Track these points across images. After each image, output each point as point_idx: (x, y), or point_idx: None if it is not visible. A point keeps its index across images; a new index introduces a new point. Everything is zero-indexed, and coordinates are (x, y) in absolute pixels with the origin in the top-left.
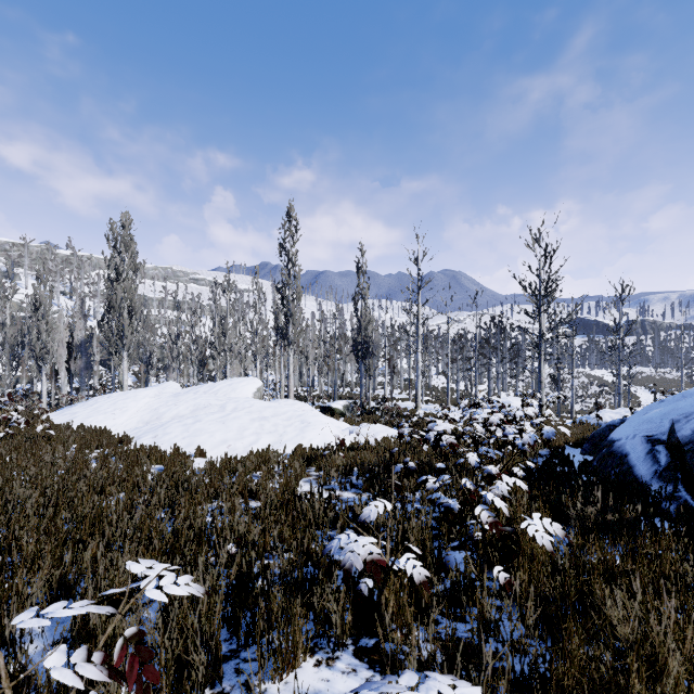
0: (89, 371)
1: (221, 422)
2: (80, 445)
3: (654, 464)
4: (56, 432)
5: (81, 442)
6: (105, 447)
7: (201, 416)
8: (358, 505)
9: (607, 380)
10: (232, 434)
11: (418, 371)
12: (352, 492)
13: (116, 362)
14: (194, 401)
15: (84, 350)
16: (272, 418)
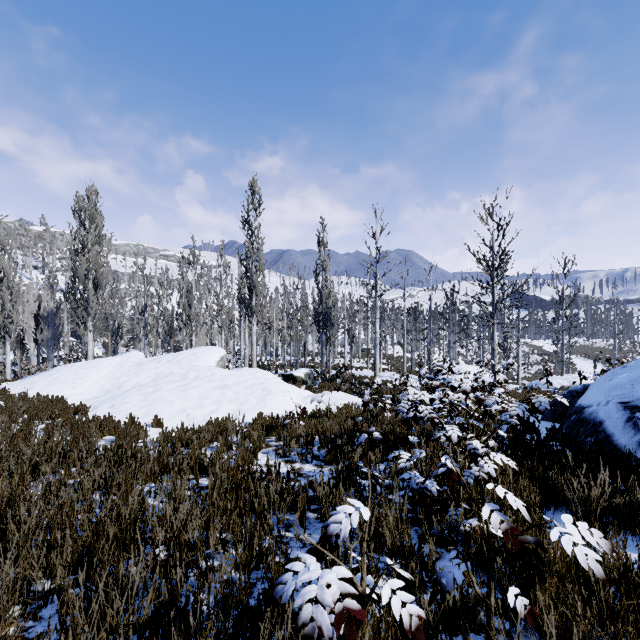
0: (56, 341)
1: (181, 390)
2: (31, 415)
3: (637, 433)
4: (9, 402)
5: (32, 413)
6: (55, 418)
7: (161, 385)
8: (320, 484)
9: (549, 348)
10: (192, 402)
11: (376, 340)
12: (314, 465)
13: (82, 333)
14: (156, 370)
15: (50, 321)
16: (234, 386)
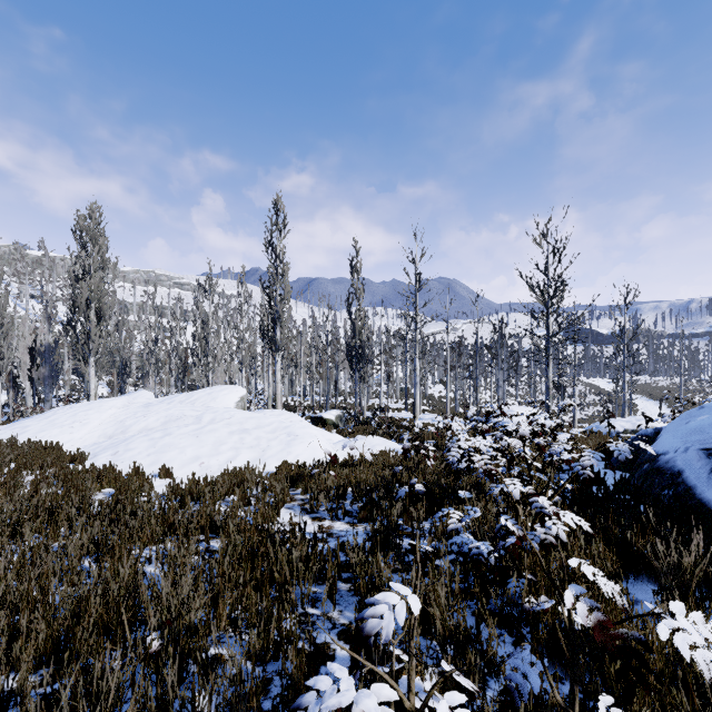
0: (54, 380)
1: (195, 435)
2: (19, 465)
3: None
4: None
5: (21, 462)
6: (46, 467)
7: (171, 429)
8: (353, 548)
9: (608, 387)
10: (206, 449)
11: (416, 378)
12: (346, 522)
13: (84, 370)
14: (166, 412)
15: (48, 357)
16: (255, 430)
